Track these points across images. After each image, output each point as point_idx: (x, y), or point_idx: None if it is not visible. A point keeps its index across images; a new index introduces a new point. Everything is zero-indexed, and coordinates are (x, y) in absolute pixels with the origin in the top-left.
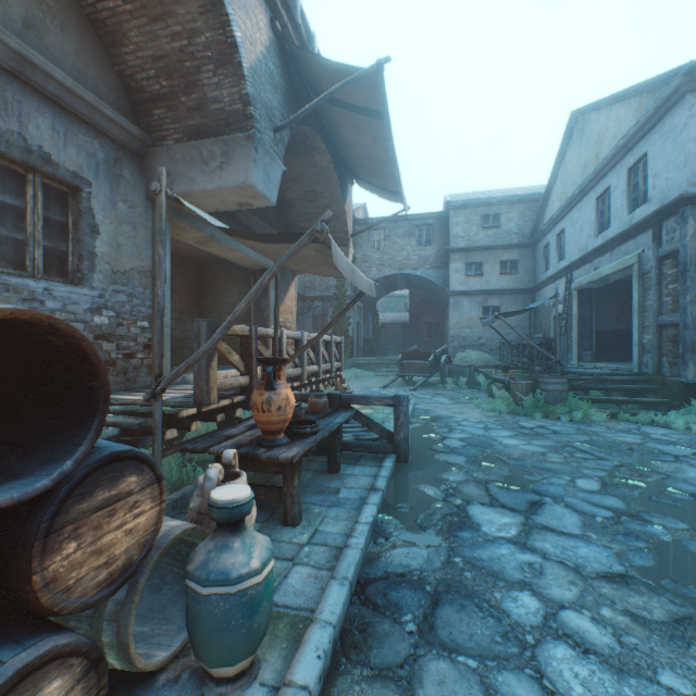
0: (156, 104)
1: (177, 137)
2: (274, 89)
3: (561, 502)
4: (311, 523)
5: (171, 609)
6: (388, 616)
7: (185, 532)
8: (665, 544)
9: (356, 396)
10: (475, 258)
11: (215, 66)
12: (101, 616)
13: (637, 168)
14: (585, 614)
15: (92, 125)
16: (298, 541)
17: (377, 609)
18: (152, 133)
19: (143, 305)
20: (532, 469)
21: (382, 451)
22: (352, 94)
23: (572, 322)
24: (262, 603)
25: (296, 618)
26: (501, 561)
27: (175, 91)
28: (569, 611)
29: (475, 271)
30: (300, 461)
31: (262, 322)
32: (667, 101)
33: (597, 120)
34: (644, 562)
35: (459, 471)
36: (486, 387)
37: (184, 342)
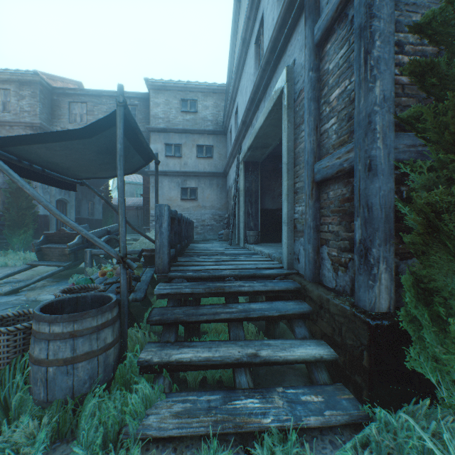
0: None
1: None
2: None
3: None
4: None
5: None
6: None
7: None
8: None
9: None
10: (175, 140)
11: None
12: None
13: None
14: None
15: None
16: None
17: None
18: None
19: None
20: None
21: None
22: None
23: (240, 198)
24: None
25: None
26: None
27: None
28: None
29: (175, 152)
30: None
31: None
32: None
33: None
34: None
35: None
36: None
37: None
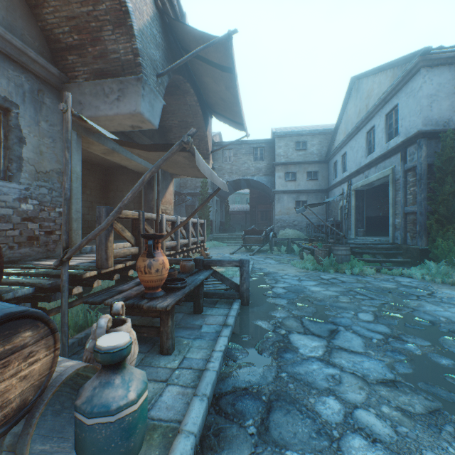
0: (69, 52)
1: (86, 77)
2: (157, 47)
3: (350, 330)
4: (181, 352)
5: (68, 429)
6: (236, 422)
7: (78, 370)
8: (417, 356)
9: (213, 260)
10: (291, 169)
11: (113, 27)
12: (0, 447)
13: (391, 114)
14: (371, 412)
15: (20, 64)
16: (171, 366)
17: (228, 417)
18: (67, 73)
19: (60, 196)
20: (330, 307)
21: (231, 298)
22: (211, 54)
23: (351, 211)
24: (138, 425)
25: (167, 429)
26: (313, 374)
27: (84, 43)
28: (361, 410)
29: (291, 178)
30: (173, 308)
31: (150, 209)
32: (409, 72)
33: (367, 83)
34: (406, 370)
35: (283, 310)
36: (298, 253)
37: (94, 223)
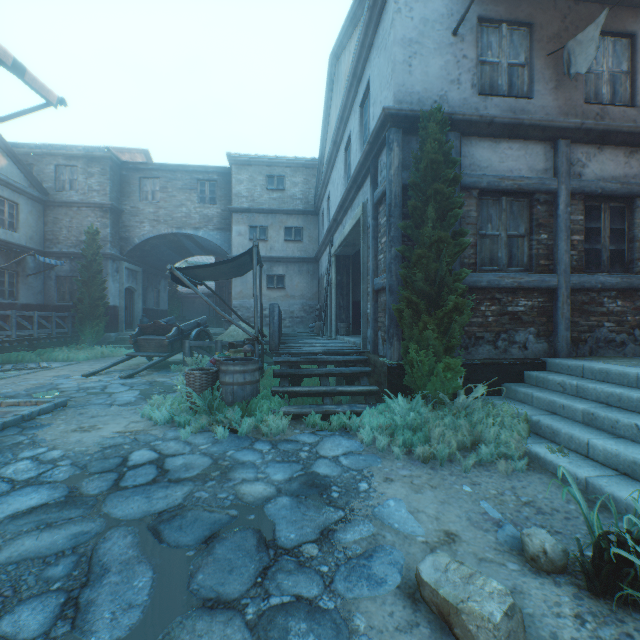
0: None
1: None
2: None
3: None
4: None
5: None
6: None
7: None
8: None
9: None
10: (260, 221)
11: None
12: None
13: (367, 102)
14: None
15: None
16: None
17: None
18: None
19: None
20: None
21: None
22: None
23: (332, 291)
24: None
25: None
26: None
27: None
28: None
29: (260, 235)
30: None
31: None
32: None
33: (345, 59)
34: None
35: None
36: None
37: None
